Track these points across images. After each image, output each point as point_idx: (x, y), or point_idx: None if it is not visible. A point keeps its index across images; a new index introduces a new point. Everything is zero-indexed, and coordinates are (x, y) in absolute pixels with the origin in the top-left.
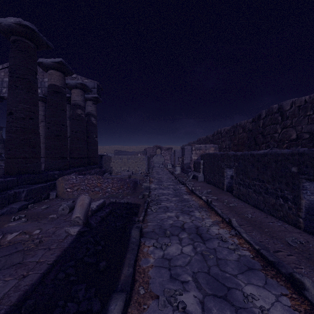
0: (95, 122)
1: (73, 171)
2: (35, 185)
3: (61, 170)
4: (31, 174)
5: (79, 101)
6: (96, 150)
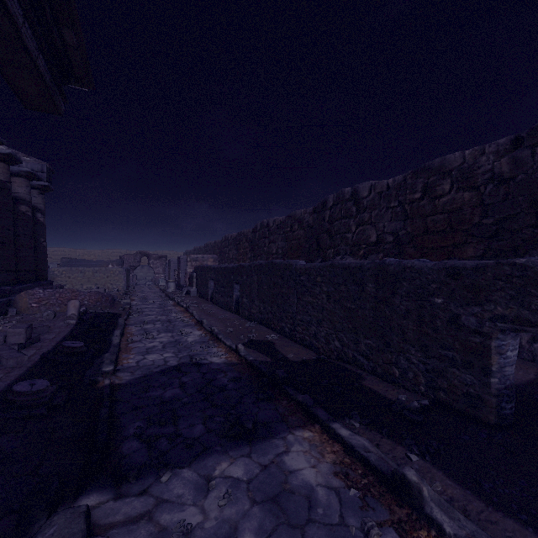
0: (43, 221)
1: (22, 287)
2: None
3: (9, 286)
4: None
5: (24, 195)
6: (46, 260)
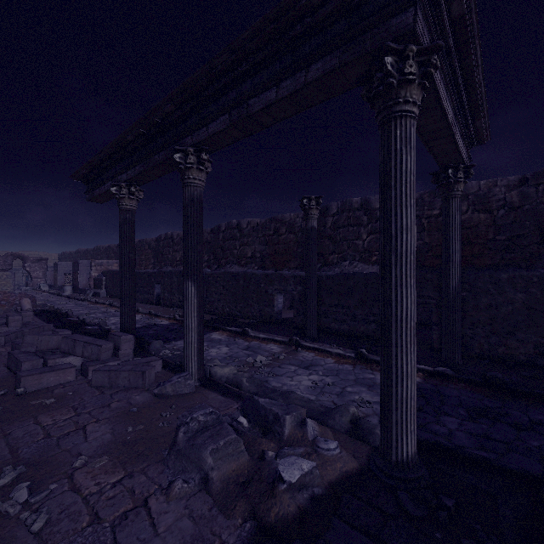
0: None
1: None
2: None
3: None
4: None
5: None
6: None
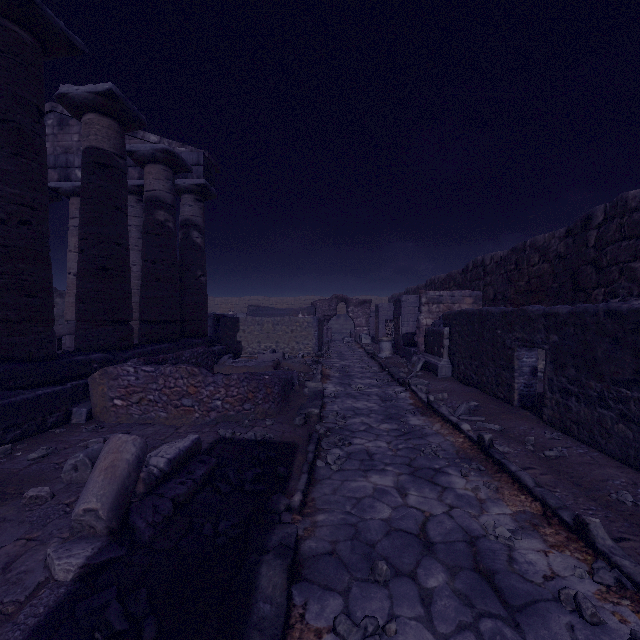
0: (200, 243)
1: (142, 353)
2: (26, 392)
3: (110, 351)
4: (21, 362)
5: (162, 192)
6: (204, 304)
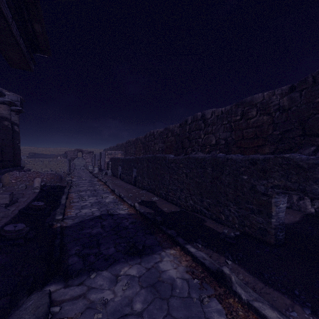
0: (18, 130)
1: (6, 171)
2: None
3: None
4: None
5: (6, 115)
6: (20, 154)
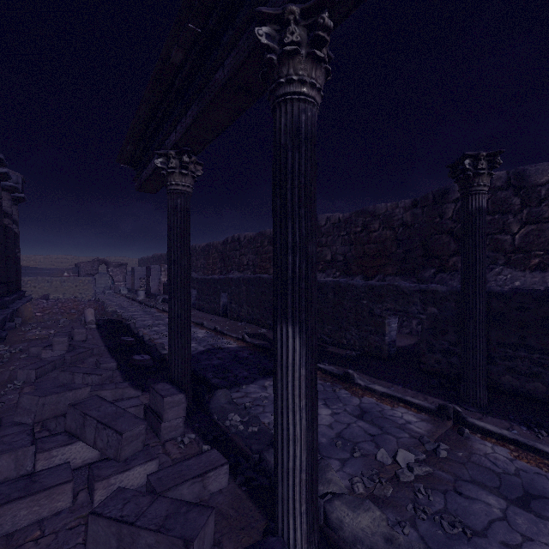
0: (17, 231)
1: (13, 298)
2: (8, 310)
3: (5, 297)
4: None
5: (6, 208)
6: (20, 270)
